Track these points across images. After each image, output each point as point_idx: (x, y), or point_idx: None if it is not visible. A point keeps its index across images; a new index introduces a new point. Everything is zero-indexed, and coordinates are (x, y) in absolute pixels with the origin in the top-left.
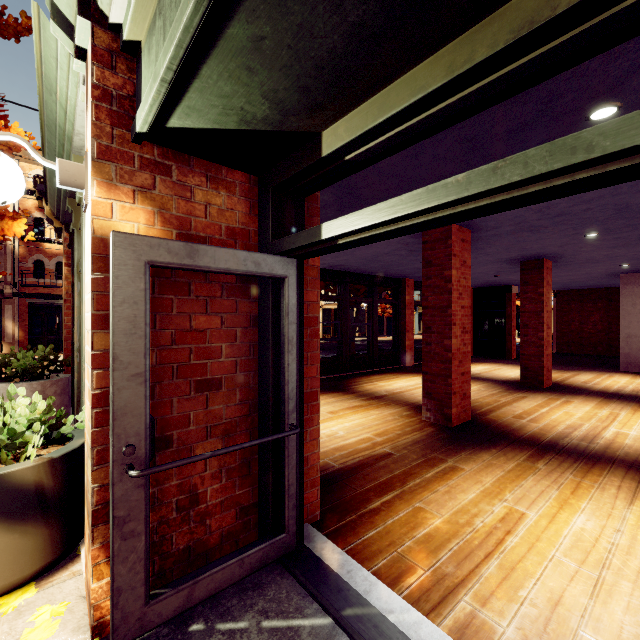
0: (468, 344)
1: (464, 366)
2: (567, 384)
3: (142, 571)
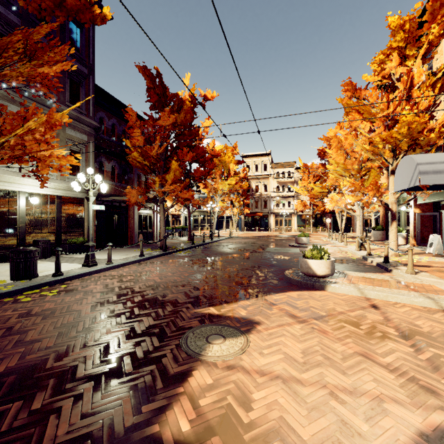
0: None
1: None
2: None
3: (419, 240)
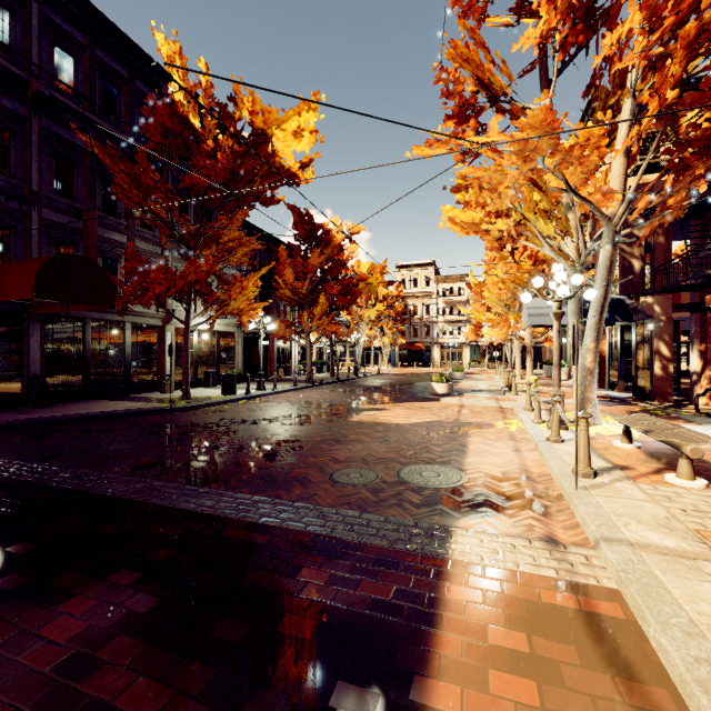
0: None
1: None
2: None
3: None
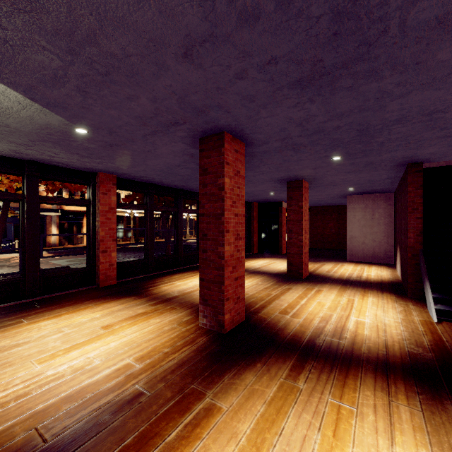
0: (242, 250)
1: (238, 271)
2: (317, 274)
3: None
